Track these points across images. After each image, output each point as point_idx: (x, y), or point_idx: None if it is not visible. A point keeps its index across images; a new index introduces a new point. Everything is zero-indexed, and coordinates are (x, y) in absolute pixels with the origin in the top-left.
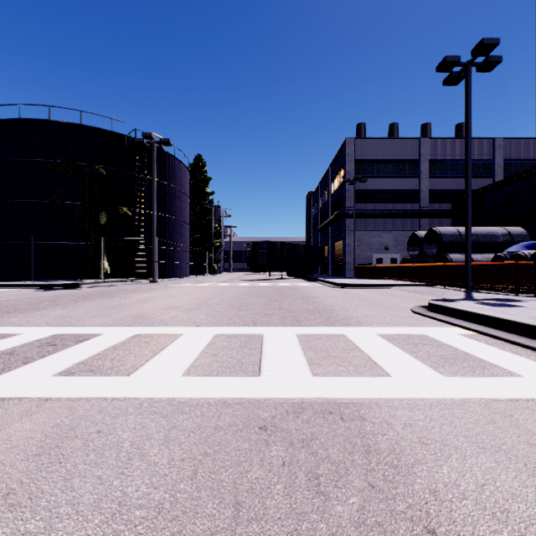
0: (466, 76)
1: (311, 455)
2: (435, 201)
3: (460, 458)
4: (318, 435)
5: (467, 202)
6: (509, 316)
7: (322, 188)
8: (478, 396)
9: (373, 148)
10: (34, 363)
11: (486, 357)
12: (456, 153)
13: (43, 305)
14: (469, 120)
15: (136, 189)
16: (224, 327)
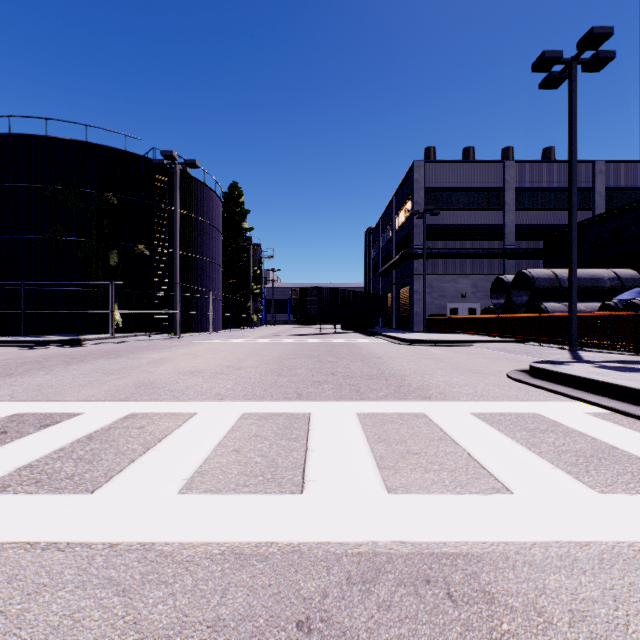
0: (570, 77)
1: None
2: (522, 238)
3: None
4: None
5: (571, 236)
6: None
7: (384, 223)
8: None
9: (446, 174)
10: None
11: None
12: (548, 180)
13: (23, 368)
14: (573, 132)
15: (156, 223)
16: (257, 402)
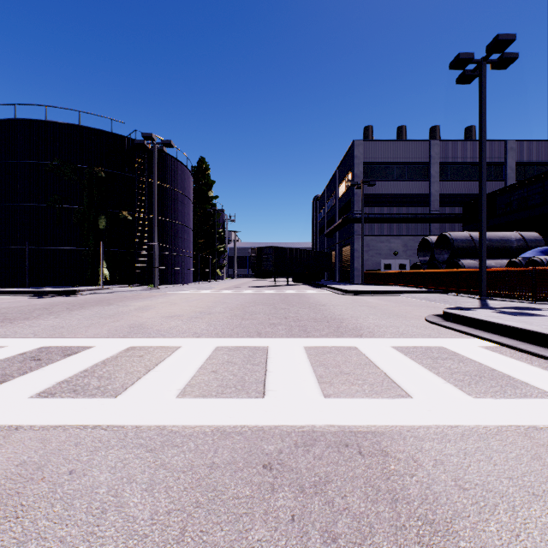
0: (481, 74)
1: (327, 505)
2: (445, 205)
3: (508, 509)
4: (334, 477)
5: (482, 205)
6: (534, 327)
7: (328, 192)
8: (515, 423)
9: (381, 151)
10: (12, 381)
11: (514, 373)
12: (467, 156)
13: (36, 313)
14: (483, 119)
15: (137, 193)
16: (226, 339)
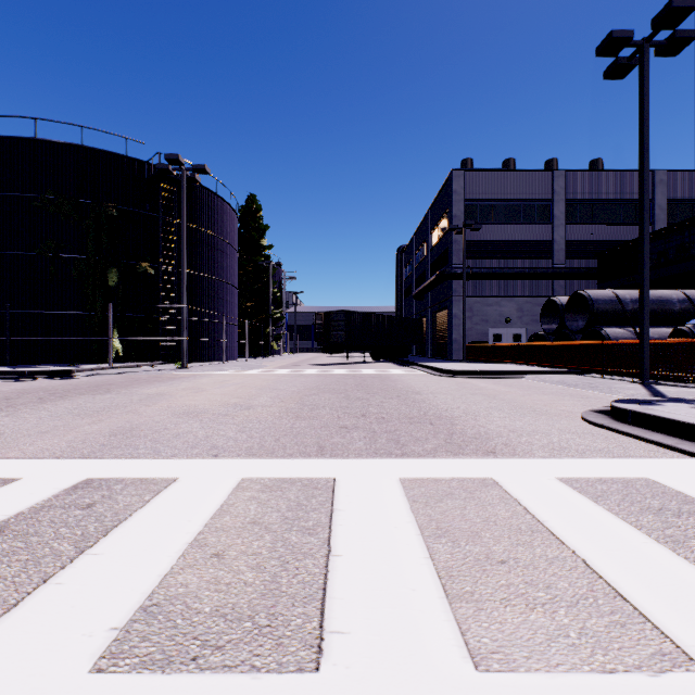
0: (642, 61)
1: None
2: (573, 256)
3: None
4: None
5: (643, 249)
6: None
7: (418, 241)
8: None
9: (489, 184)
10: None
11: None
12: (603, 191)
13: None
14: (646, 126)
15: (162, 238)
16: (263, 461)
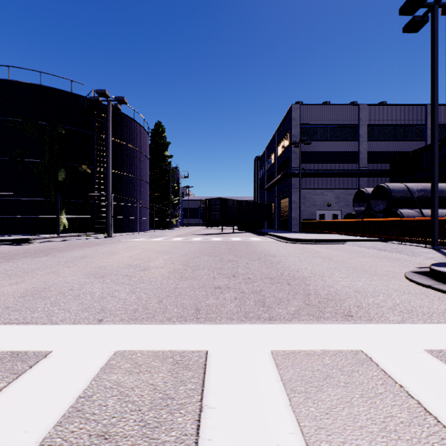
0: (433, 17)
1: None
2: (372, 162)
3: None
4: None
5: (434, 152)
6: None
7: (268, 152)
8: None
9: (316, 114)
10: None
11: None
12: (392, 118)
13: None
14: (436, 64)
15: (96, 148)
16: (142, 327)
